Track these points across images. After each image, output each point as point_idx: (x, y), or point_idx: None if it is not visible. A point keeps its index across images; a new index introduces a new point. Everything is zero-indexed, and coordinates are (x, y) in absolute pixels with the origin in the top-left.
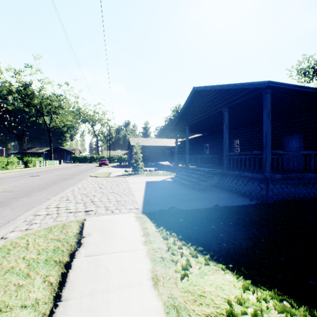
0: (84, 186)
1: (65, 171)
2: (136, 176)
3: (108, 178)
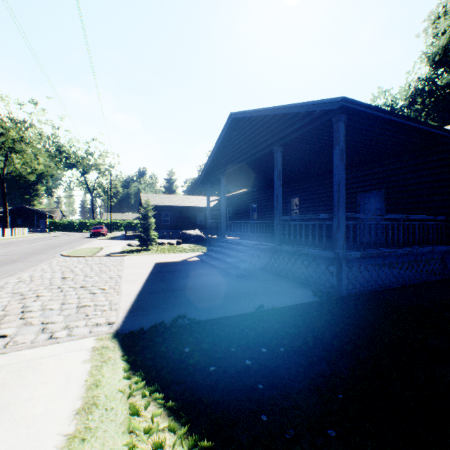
0: (33, 277)
1: (22, 246)
2: (143, 253)
3: (91, 258)
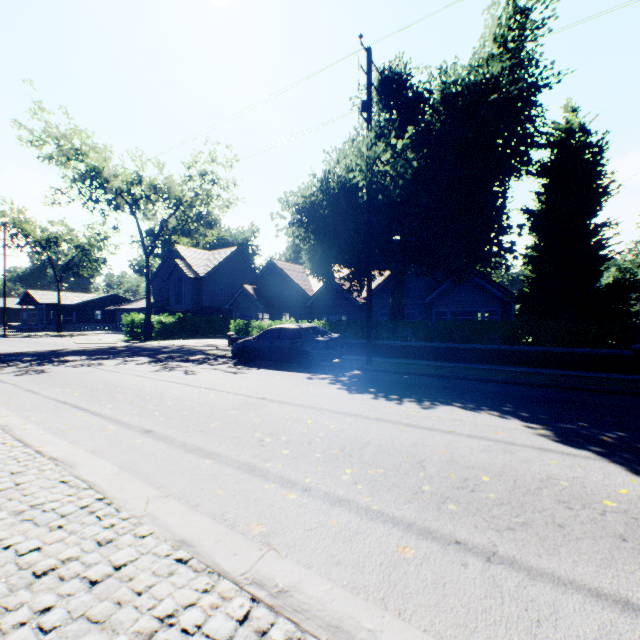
0: None
1: None
2: None
3: None
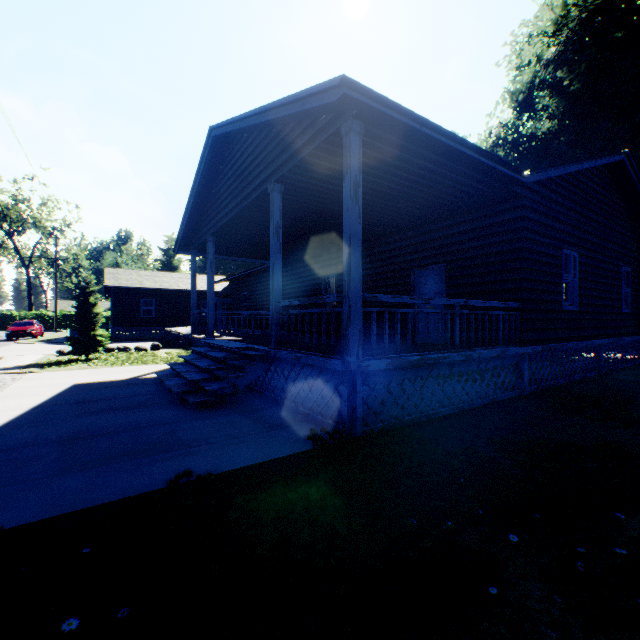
0: None
1: None
2: (73, 366)
3: None
